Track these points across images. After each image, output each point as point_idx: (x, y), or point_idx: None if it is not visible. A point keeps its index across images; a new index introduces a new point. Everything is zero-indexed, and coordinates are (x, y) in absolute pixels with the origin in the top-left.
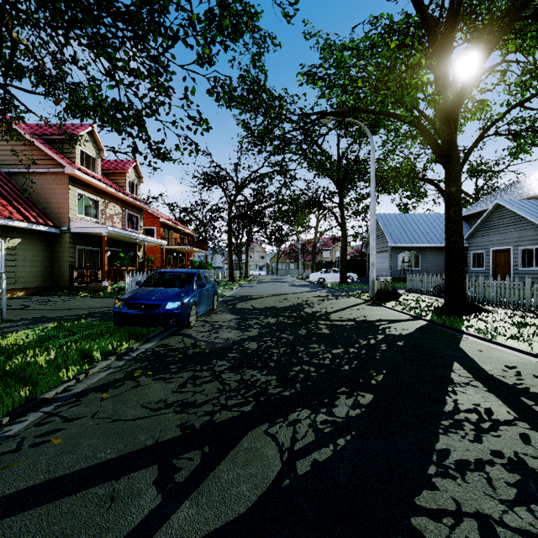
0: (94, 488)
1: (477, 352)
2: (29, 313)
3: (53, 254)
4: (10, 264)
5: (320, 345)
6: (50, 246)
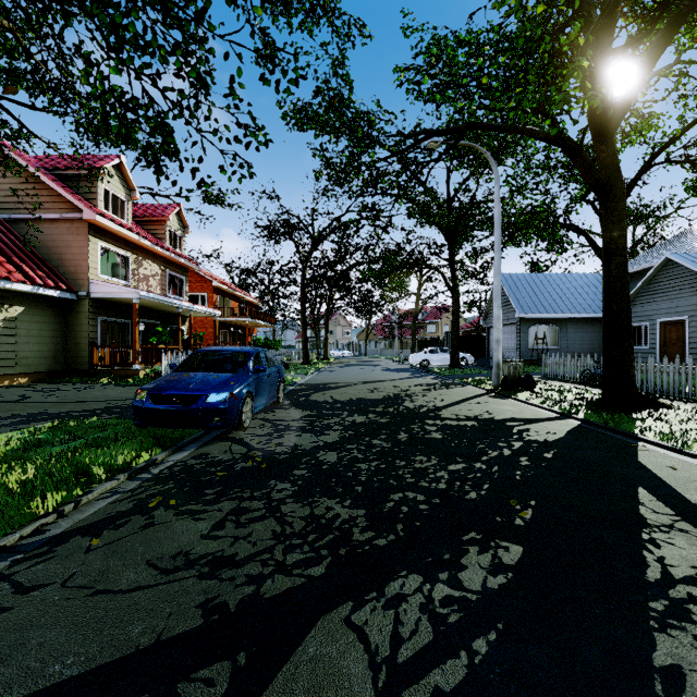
0: None
1: (669, 471)
2: (25, 408)
3: (67, 327)
4: (9, 340)
5: (430, 458)
6: (63, 317)
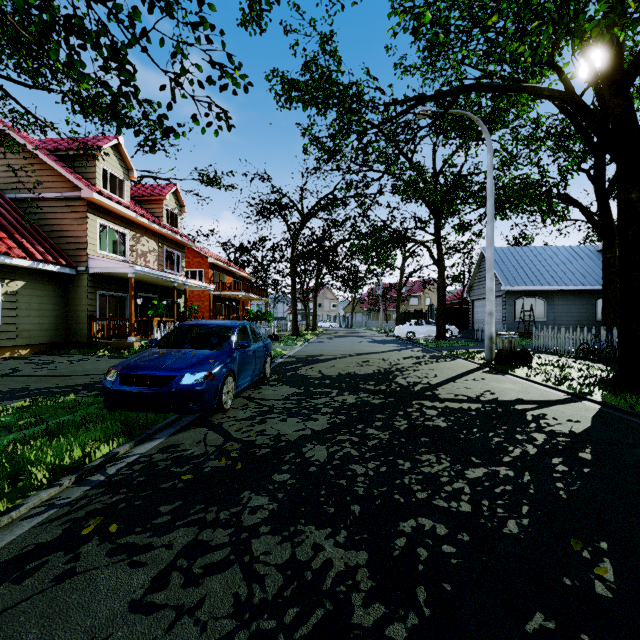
0: None
1: None
2: (10, 383)
3: (68, 301)
4: (9, 314)
5: (439, 457)
6: (64, 291)
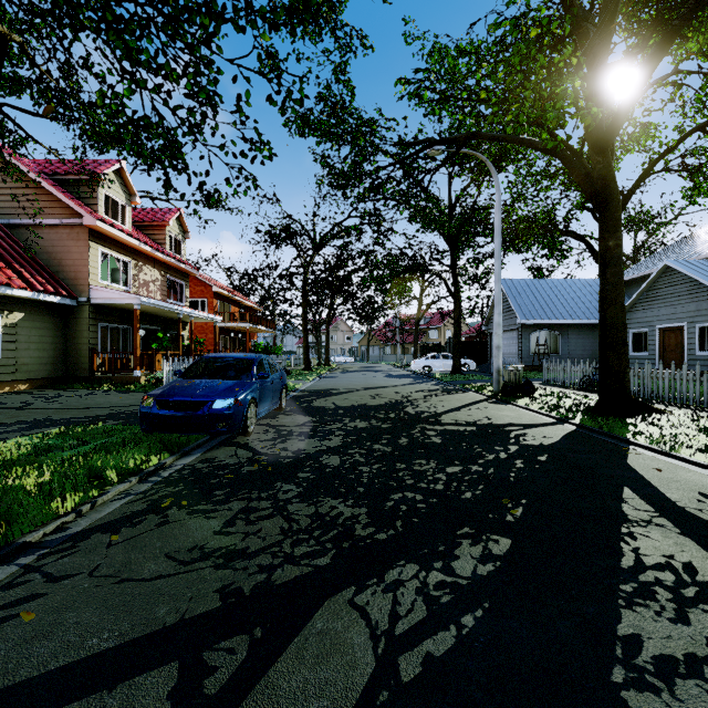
0: (71, 706)
1: (655, 472)
2: (30, 414)
3: (67, 333)
4: (9, 347)
5: (429, 461)
6: (63, 323)
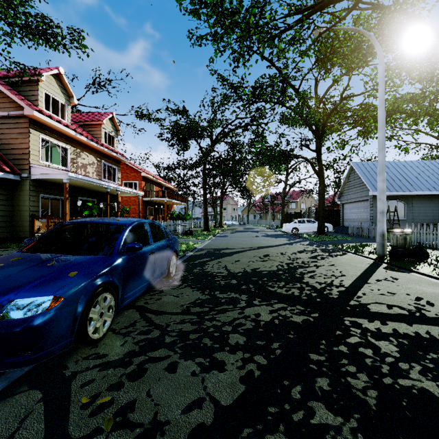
0: None
1: None
2: None
3: (14, 202)
4: None
5: None
6: (10, 194)
